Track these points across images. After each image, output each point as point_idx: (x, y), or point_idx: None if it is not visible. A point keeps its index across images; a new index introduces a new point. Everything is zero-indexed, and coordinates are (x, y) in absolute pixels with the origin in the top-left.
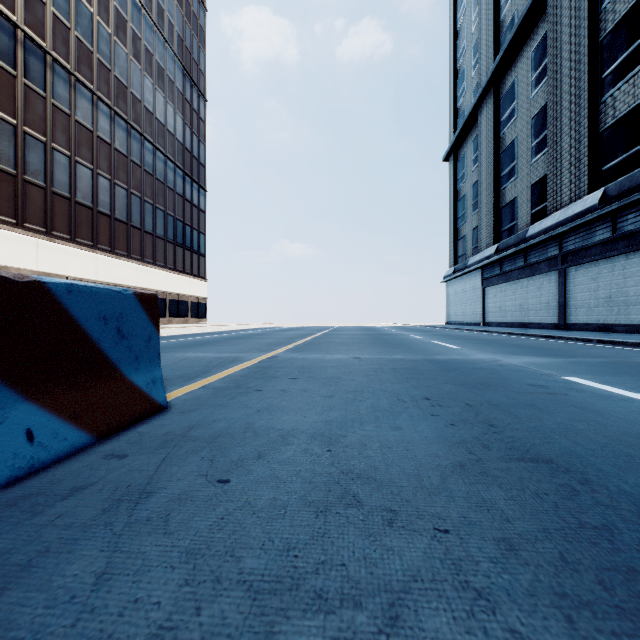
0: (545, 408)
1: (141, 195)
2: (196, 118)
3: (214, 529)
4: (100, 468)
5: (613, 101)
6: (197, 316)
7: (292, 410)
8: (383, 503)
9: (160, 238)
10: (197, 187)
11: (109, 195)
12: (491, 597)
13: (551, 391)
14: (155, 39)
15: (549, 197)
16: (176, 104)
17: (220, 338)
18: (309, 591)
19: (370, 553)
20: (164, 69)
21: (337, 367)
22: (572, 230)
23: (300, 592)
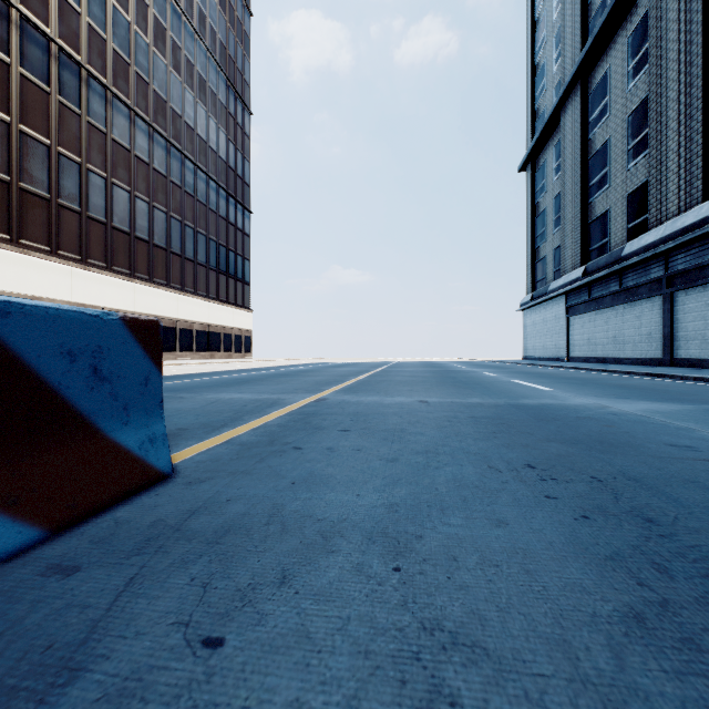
0: None
1: (181, 218)
2: (240, 133)
3: None
4: (24, 598)
5: None
6: (241, 350)
7: (340, 483)
8: None
9: (202, 265)
10: (241, 209)
11: (147, 219)
12: None
13: (708, 456)
14: (196, 48)
15: (651, 208)
16: (219, 118)
17: (263, 375)
18: None
19: None
20: (206, 81)
21: (399, 414)
22: (681, 246)
23: None
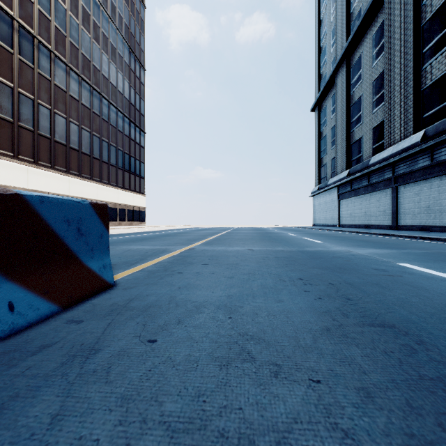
0: (386, 286)
1: (100, 136)
2: (138, 82)
3: (143, 379)
4: (62, 330)
5: (431, 68)
6: (139, 220)
7: (204, 287)
8: (270, 359)
9: (113, 166)
10: (139, 130)
11: (78, 136)
12: (355, 437)
13: (390, 274)
14: (109, 27)
15: (385, 136)
16: (124, 72)
17: (154, 235)
18: (214, 431)
19: (261, 399)
20: (116, 48)
21: (236, 256)
22: (402, 159)
23: (207, 431)
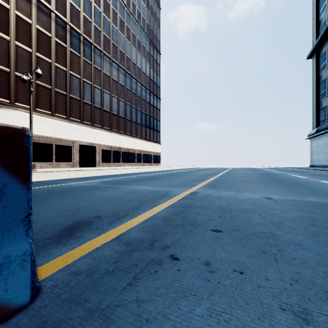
0: None
1: (130, 104)
2: (155, 63)
3: None
4: None
5: None
6: (156, 162)
7: None
8: None
9: (139, 124)
10: (156, 98)
11: (117, 105)
12: None
13: None
14: (136, 28)
15: None
16: (146, 58)
17: (163, 174)
18: None
19: None
20: (141, 42)
21: (258, 212)
22: None
23: None
